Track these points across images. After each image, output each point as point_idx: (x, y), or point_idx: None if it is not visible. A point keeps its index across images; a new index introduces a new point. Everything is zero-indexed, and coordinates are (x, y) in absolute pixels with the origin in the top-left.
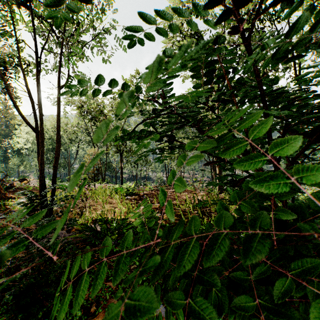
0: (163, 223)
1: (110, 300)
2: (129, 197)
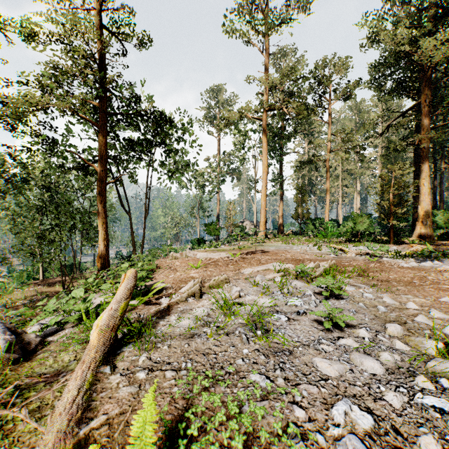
0: None
1: None
2: (43, 286)
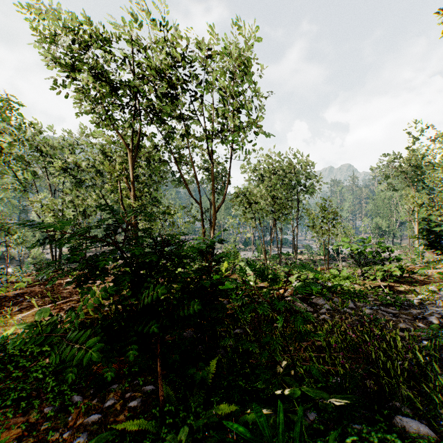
0: (65, 327)
1: (13, 420)
2: None
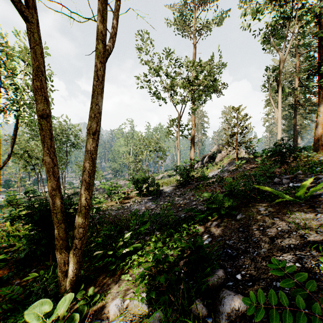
0: None
1: None
2: None
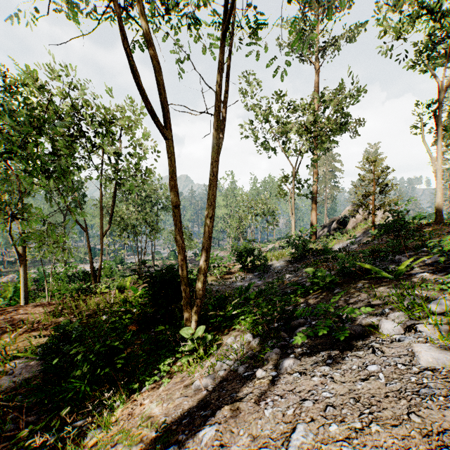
0: None
1: None
2: None
